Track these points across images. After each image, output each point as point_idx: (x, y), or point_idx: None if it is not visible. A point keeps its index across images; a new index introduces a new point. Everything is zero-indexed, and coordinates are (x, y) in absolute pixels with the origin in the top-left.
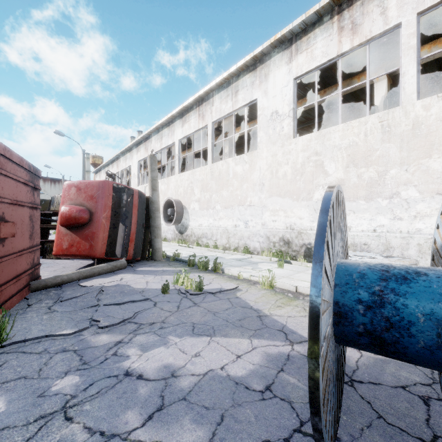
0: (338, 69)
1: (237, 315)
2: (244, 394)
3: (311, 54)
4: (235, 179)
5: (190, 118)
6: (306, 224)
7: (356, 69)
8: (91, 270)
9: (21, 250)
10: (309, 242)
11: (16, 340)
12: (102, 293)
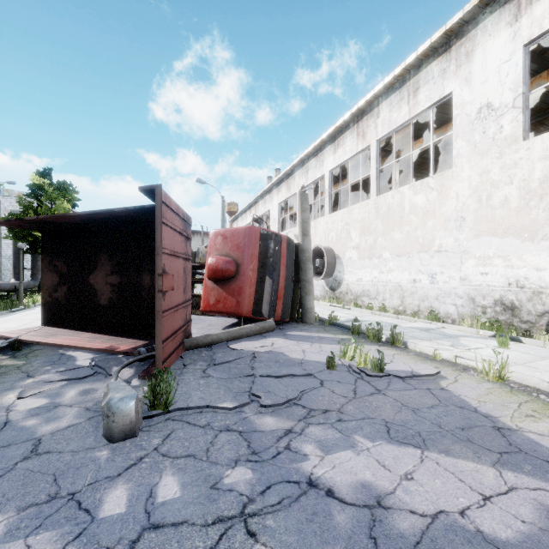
0: None
1: (454, 420)
2: None
3: None
4: (414, 215)
5: (346, 140)
6: None
7: None
8: (239, 330)
9: (177, 304)
10: None
11: (180, 407)
12: (255, 360)
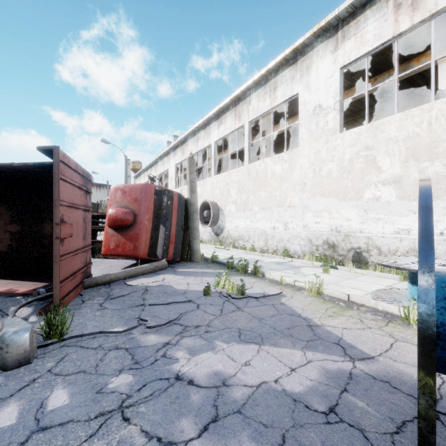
0: (391, 53)
1: (284, 323)
2: (305, 413)
3: (361, 39)
4: (274, 179)
5: (227, 119)
6: (355, 226)
7: (413, 51)
8: (135, 270)
9: (76, 249)
10: (358, 246)
11: (75, 335)
12: (147, 293)
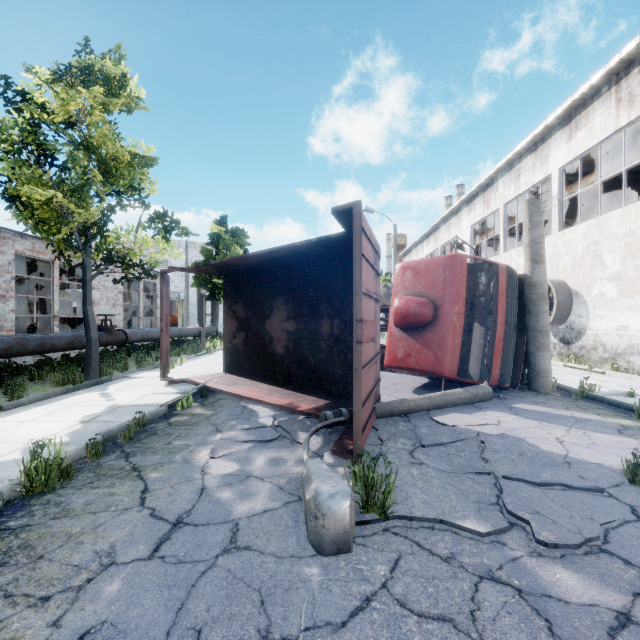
0: None
1: None
2: None
3: None
4: None
5: (592, 116)
6: None
7: None
8: (443, 397)
9: (369, 359)
10: None
11: (401, 514)
12: (481, 446)
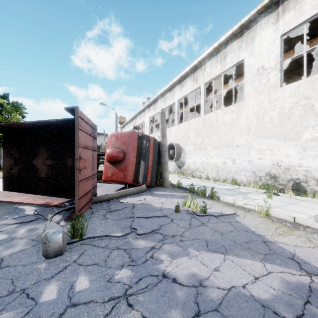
0: None
1: (242, 238)
2: None
3: (300, 9)
4: (224, 126)
5: (187, 83)
6: (294, 162)
7: None
8: (125, 191)
9: (88, 177)
10: (297, 177)
11: (89, 236)
12: (134, 208)
